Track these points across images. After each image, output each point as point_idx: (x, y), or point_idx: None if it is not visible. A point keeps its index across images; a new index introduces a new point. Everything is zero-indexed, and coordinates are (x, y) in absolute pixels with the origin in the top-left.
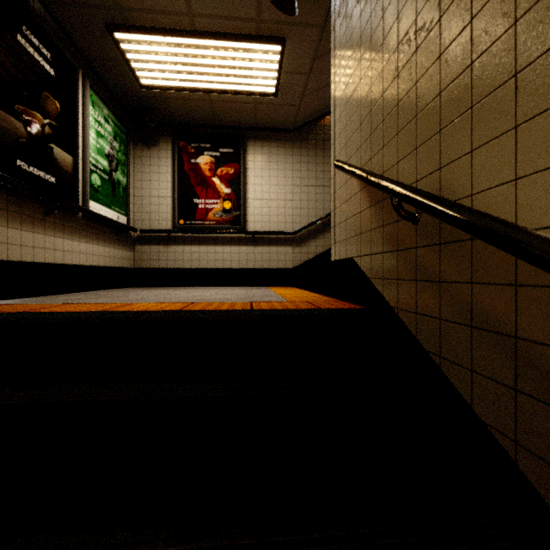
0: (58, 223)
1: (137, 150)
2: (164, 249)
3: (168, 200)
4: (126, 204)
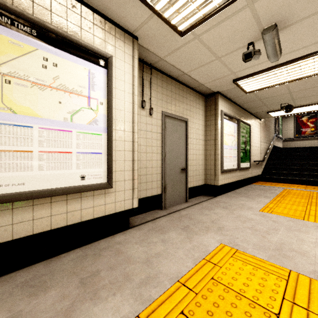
0: (277, 140)
1: (283, 120)
2: (291, 143)
3: (292, 130)
4: (281, 133)
